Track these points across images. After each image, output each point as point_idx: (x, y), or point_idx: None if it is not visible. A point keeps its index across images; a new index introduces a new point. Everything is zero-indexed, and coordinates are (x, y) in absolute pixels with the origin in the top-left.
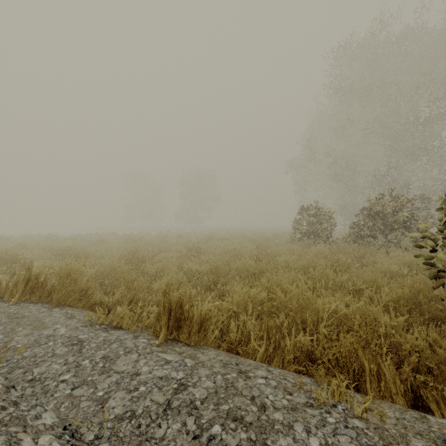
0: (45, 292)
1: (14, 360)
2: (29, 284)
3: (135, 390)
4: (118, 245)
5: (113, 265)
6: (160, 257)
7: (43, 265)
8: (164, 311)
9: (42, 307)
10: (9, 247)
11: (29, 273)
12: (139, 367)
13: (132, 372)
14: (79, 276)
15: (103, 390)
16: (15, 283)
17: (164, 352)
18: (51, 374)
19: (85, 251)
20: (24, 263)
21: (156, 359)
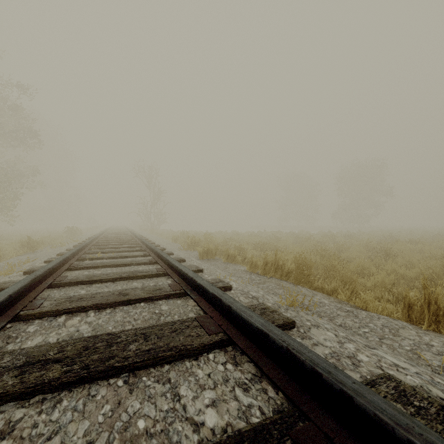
0: (284, 273)
1: (314, 311)
2: (275, 266)
3: (440, 355)
4: (290, 242)
5: (309, 259)
6: (344, 256)
7: (251, 254)
8: (426, 302)
9: (288, 283)
10: (221, 239)
11: (275, 258)
12: (427, 341)
13: (423, 342)
14: (312, 264)
15: (407, 346)
16: (265, 264)
17: (440, 337)
18: (351, 326)
19: (275, 246)
20: (244, 251)
21: (439, 340)
